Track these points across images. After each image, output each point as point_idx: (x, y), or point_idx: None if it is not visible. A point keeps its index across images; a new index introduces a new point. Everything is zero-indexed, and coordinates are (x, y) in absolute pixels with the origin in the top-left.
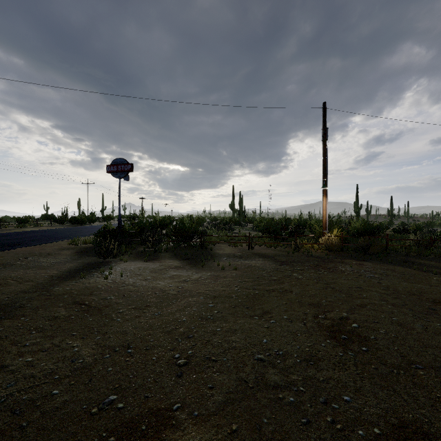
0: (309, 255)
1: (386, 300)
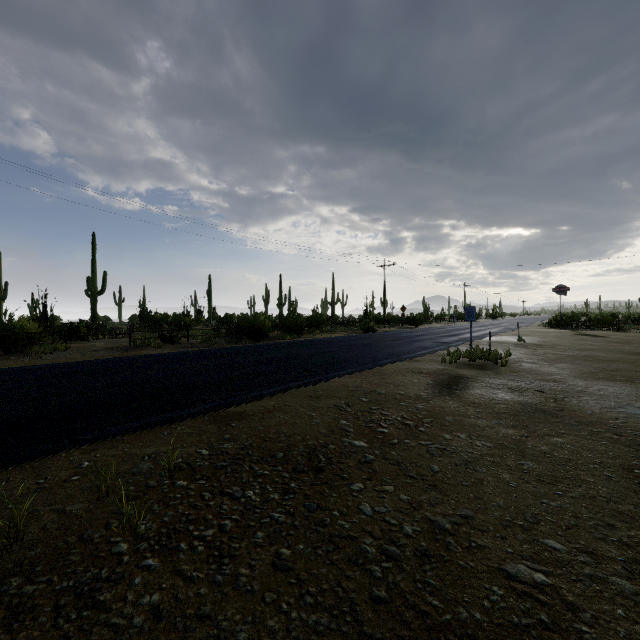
0: None
1: None
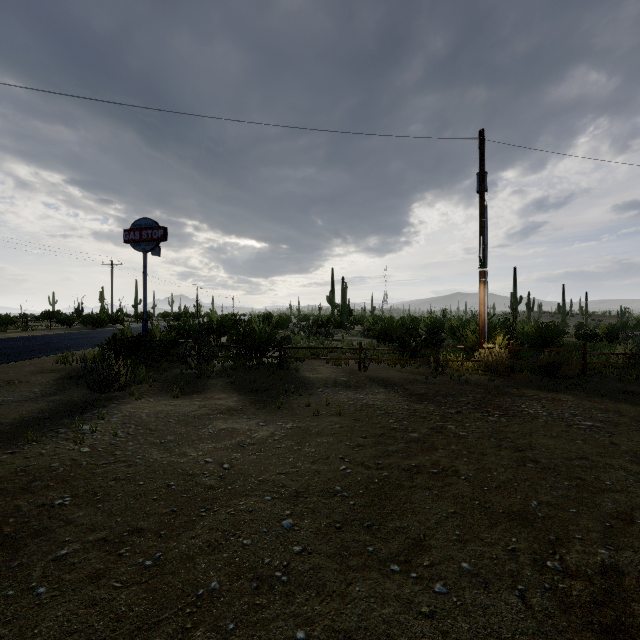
0: (461, 380)
1: None
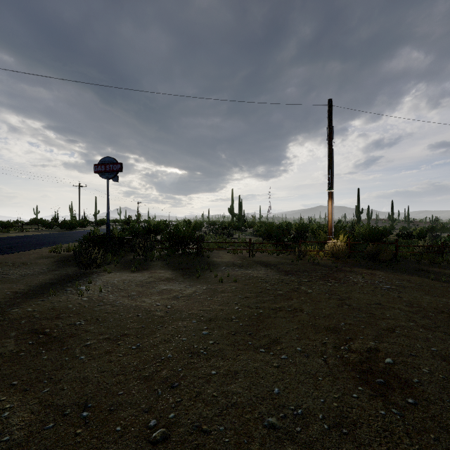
0: (314, 263)
1: (415, 321)
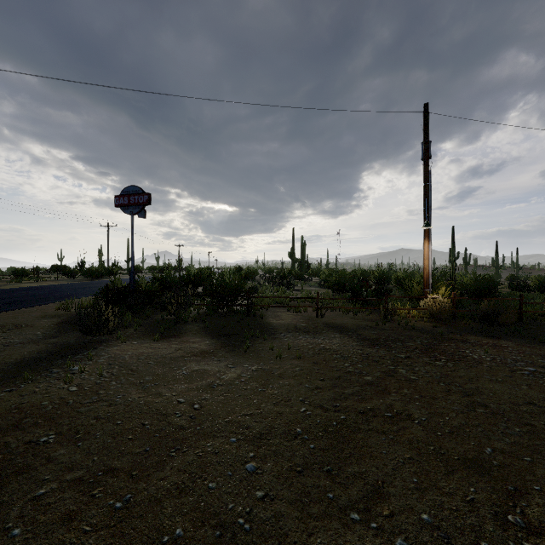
0: (408, 327)
1: None
